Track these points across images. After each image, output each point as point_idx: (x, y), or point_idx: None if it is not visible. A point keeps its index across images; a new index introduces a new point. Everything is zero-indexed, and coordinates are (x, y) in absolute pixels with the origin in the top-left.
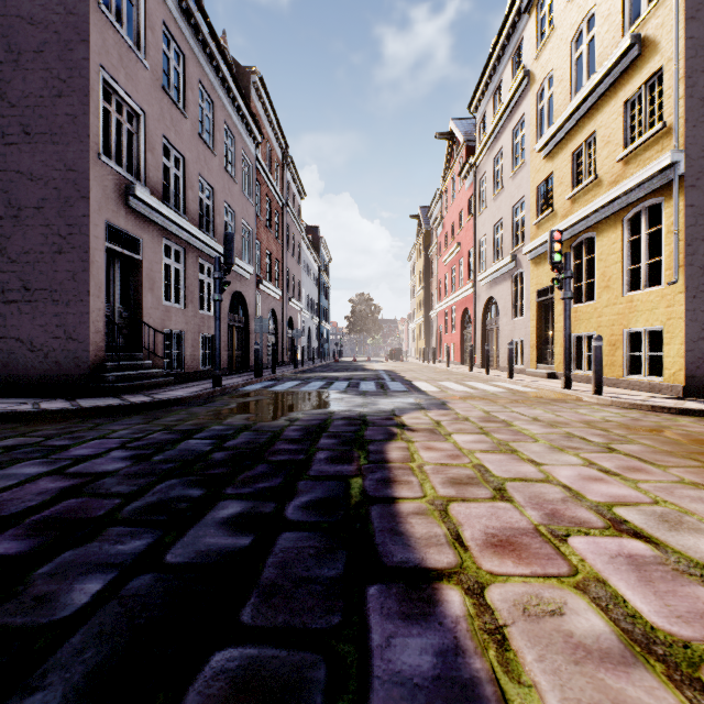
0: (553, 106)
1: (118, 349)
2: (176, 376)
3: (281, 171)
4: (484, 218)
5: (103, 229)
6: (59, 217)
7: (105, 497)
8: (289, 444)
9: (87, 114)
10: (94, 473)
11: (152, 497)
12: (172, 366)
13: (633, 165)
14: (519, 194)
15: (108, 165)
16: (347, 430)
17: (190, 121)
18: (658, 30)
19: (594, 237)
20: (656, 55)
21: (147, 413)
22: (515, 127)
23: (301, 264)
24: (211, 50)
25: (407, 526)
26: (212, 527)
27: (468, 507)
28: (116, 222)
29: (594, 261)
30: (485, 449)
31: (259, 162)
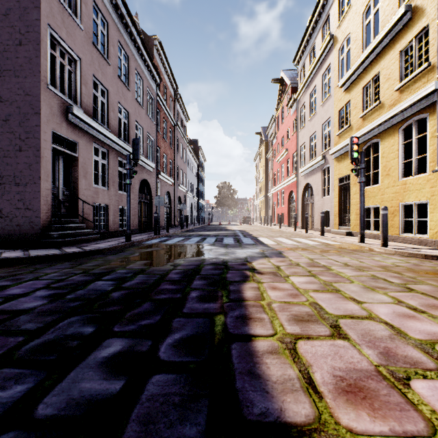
0: (350, 57)
1: (61, 216)
2: (102, 234)
3: (173, 103)
4: (303, 132)
5: (50, 135)
6: (20, 126)
7: (12, 335)
8: (171, 285)
9: (38, 57)
10: (14, 311)
11: (51, 335)
12: (99, 228)
13: (406, 93)
14: (327, 116)
15: (54, 92)
16: (213, 273)
17: (112, 67)
18: (424, 0)
19: (376, 143)
20: (423, 18)
21: (76, 259)
22: (324, 72)
23: (186, 163)
24: (126, 21)
25: (263, 367)
26: (92, 368)
27: (313, 345)
28: (59, 131)
29: (376, 159)
30: (316, 289)
31: (158, 96)
